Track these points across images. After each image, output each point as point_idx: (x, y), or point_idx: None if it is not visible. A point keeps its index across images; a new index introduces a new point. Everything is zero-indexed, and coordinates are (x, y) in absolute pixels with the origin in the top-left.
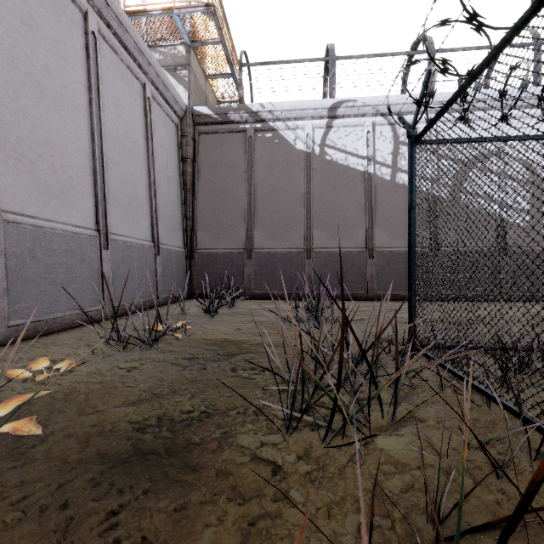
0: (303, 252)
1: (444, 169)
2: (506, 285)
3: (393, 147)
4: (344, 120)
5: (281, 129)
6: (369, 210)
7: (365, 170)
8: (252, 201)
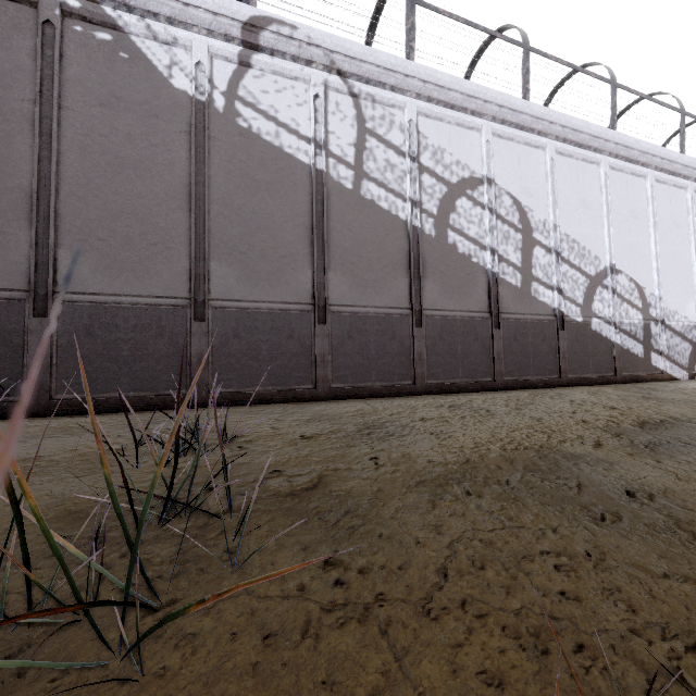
0: (186, 307)
1: (427, 189)
2: (500, 366)
3: (357, 135)
4: (274, 59)
5: (137, 33)
6: (318, 236)
7: (311, 163)
8: (54, 175)
